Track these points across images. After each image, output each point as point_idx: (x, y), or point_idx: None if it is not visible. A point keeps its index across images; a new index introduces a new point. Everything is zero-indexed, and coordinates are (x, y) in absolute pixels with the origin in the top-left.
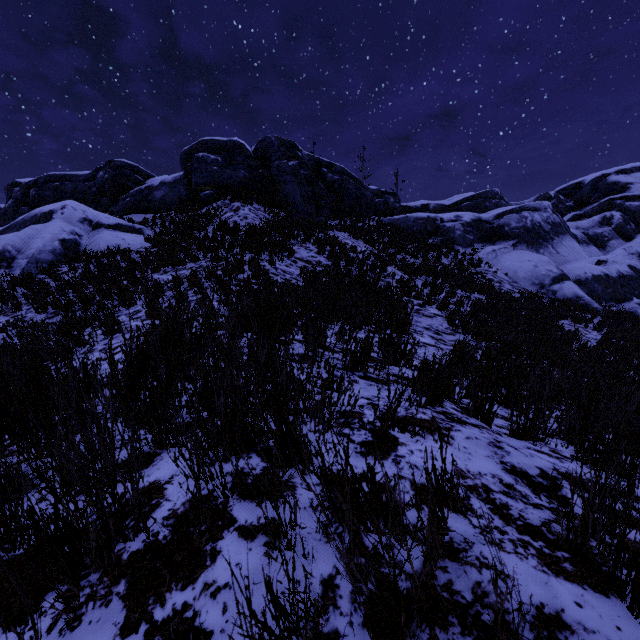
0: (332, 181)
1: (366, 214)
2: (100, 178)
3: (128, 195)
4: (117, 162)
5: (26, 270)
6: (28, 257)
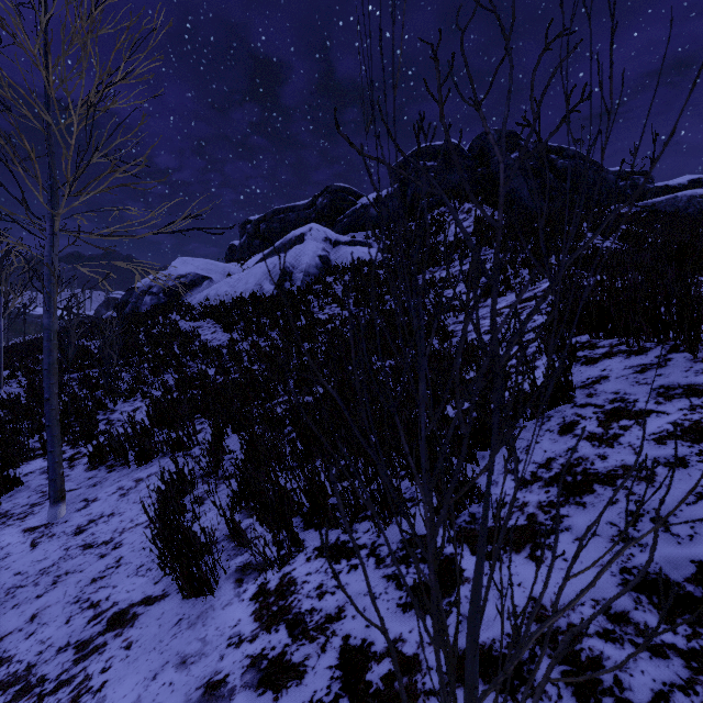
0: (563, 168)
1: (607, 202)
2: (319, 204)
3: (345, 216)
4: (334, 187)
5: (303, 282)
6: (302, 271)
